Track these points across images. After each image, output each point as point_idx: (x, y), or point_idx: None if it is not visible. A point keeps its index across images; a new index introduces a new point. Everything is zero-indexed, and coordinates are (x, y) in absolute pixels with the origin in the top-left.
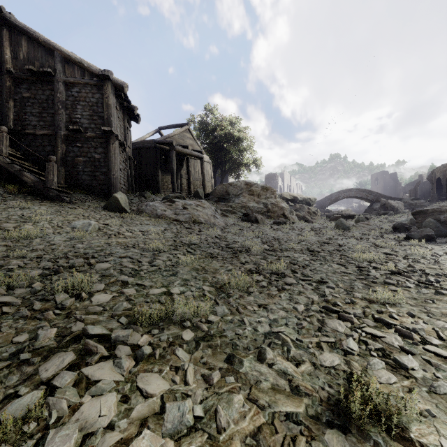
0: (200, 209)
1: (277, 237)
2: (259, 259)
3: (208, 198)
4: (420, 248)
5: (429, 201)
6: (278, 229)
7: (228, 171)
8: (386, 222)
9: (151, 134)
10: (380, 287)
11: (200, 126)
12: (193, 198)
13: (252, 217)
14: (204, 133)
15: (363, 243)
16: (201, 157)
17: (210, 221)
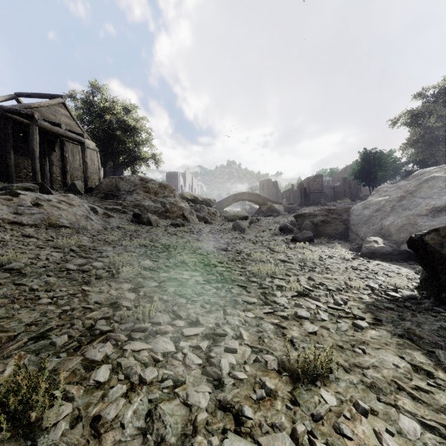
0: (64, 207)
1: (169, 245)
2: (126, 291)
3: (91, 193)
4: (306, 250)
5: (299, 206)
6: (174, 232)
7: (122, 164)
8: (273, 223)
9: (2, 99)
10: (294, 328)
11: (84, 104)
12: (67, 192)
13: (144, 218)
14: (91, 115)
15: (259, 247)
16: (82, 141)
17: (79, 224)
